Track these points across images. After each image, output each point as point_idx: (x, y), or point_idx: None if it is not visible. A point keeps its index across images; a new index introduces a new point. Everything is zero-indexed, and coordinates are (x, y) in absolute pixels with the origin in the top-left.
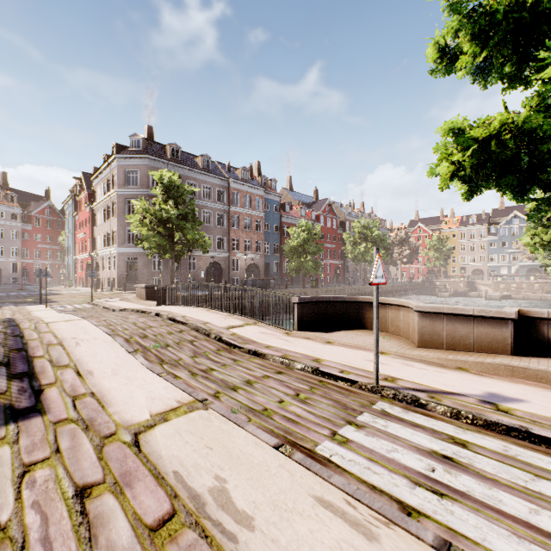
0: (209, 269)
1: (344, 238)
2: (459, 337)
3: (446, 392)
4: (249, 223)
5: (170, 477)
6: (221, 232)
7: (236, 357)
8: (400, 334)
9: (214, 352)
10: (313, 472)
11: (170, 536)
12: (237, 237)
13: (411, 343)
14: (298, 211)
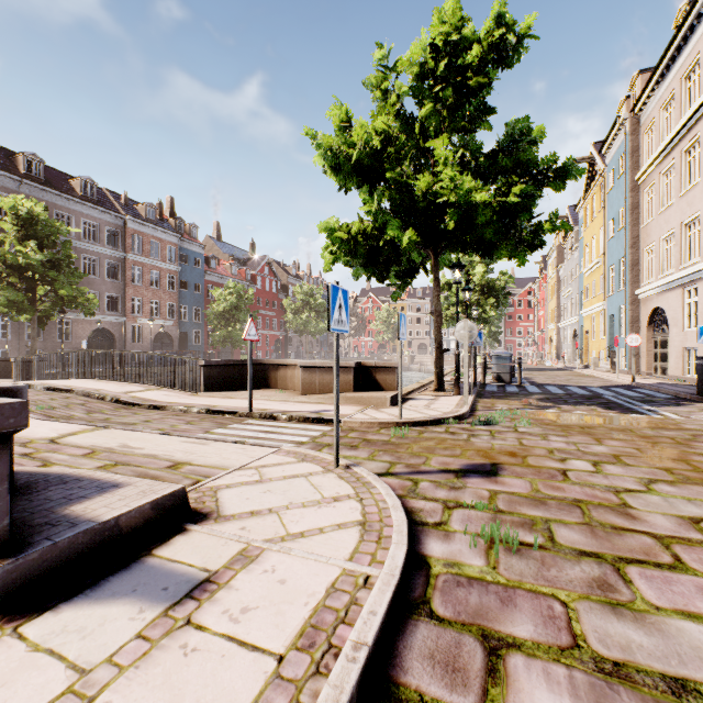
0: (94, 339)
1: (285, 304)
2: (326, 383)
3: (296, 411)
4: (157, 278)
5: (88, 446)
6: (114, 287)
7: (136, 411)
8: (296, 389)
9: (112, 410)
10: (184, 436)
11: (95, 455)
12: (139, 296)
13: (299, 394)
14: (228, 268)
